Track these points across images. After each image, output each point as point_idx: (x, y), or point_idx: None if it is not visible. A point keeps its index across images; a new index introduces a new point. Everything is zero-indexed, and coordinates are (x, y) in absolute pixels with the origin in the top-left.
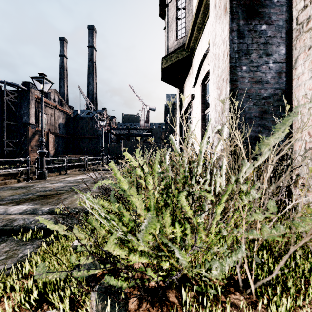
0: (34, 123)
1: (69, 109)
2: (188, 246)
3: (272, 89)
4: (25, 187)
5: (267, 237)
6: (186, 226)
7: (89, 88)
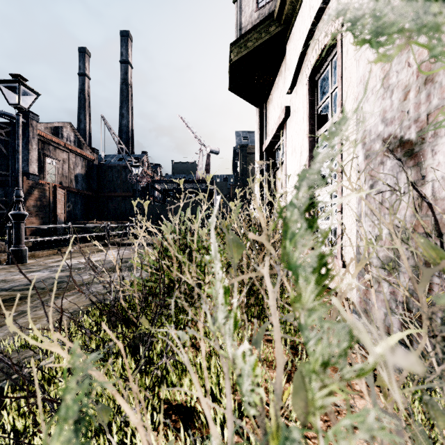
0: (36, 173)
1: (92, 153)
2: None
3: None
4: None
5: None
6: None
7: (123, 123)
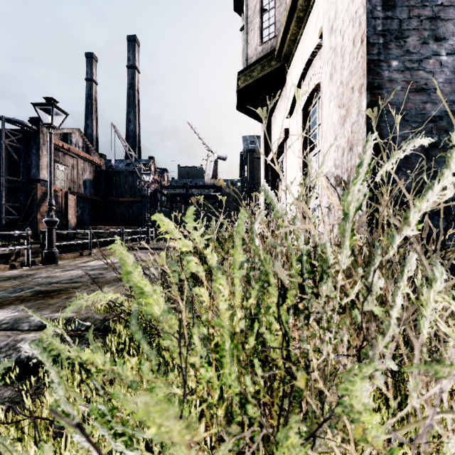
0: (47, 179)
1: (99, 158)
2: None
3: (447, 104)
4: (19, 278)
5: None
6: None
7: (130, 128)
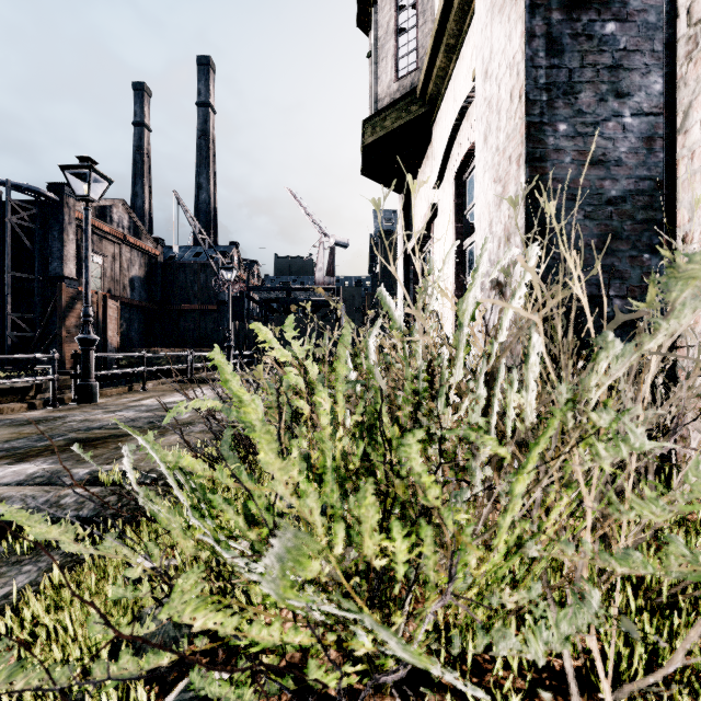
0: (75, 276)
1: (154, 245)
2: (430, 592)
3: (631, 181)
4: (43, 421)
5: (680, 576)
6: (423, 534)
7: (201, 197)
